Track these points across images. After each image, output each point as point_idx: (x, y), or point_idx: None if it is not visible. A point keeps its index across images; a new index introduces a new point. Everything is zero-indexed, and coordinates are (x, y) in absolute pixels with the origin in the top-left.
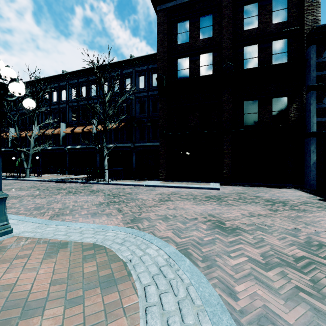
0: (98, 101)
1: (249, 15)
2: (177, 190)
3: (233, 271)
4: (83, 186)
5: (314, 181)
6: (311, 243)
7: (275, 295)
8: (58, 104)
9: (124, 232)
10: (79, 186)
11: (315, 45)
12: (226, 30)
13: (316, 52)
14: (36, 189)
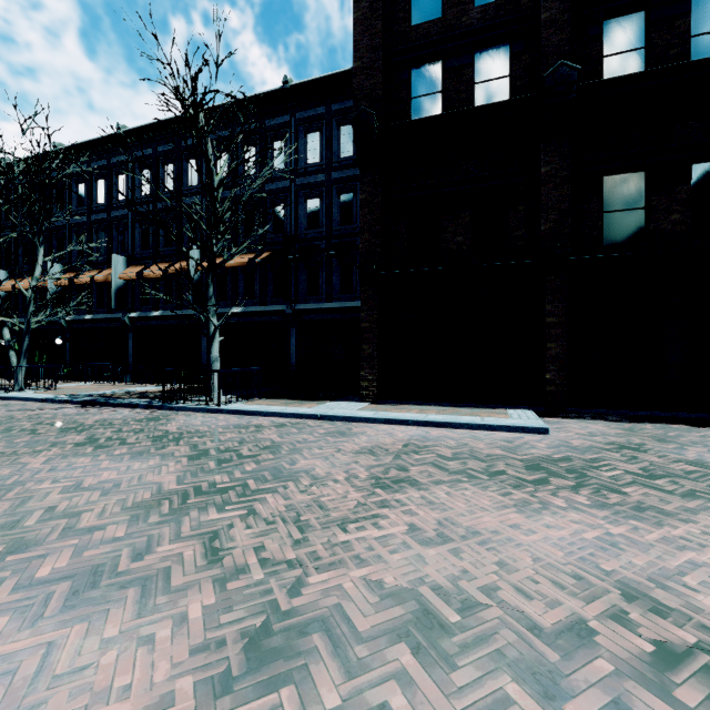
0: (203, 198)
1: None
2: (418, 433)
3: None
4: (146, 417)
5: None
6: None
7: None
8: (109, 209)
9: None
10: (134, 417)
11: None
12: None
13: None
14: (4, 428)
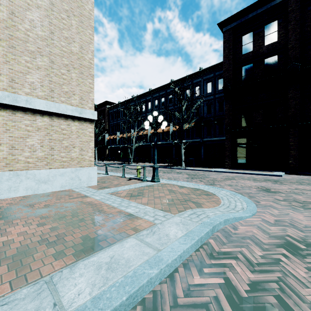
0: (173, 107)
1: None
2: (240, 175)
3: (262, 199)
4: (169, 170)
5: None
6: None
7: (278, 204)
8: (146, 112)
9: (207, 187)
10: (166, 169)
11: None
12: (293, 32)
13: None
14: None
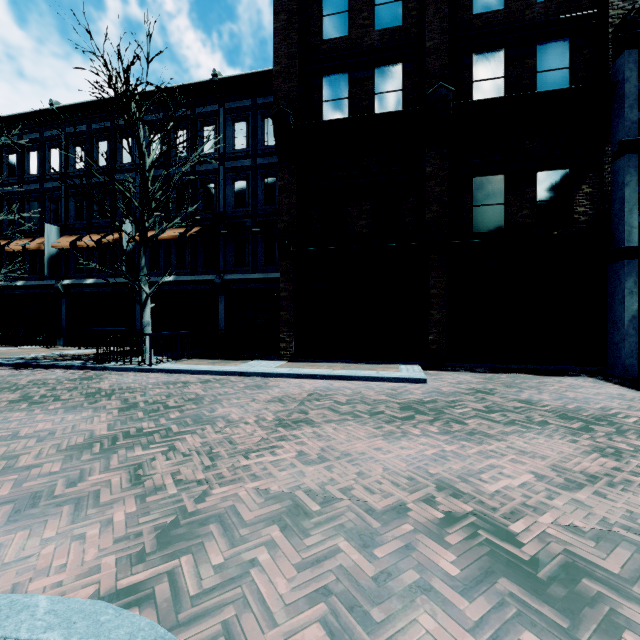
0: (137, 175)
1: None
2: (323, 385)
3: None
4: (79, 377)
5: (632, 359)
6: None
7: None
8: (42, 180)
9: None
10: (68, 377)
11: (635, 49)
12: (436, 10)
13: (637, 66)
14: None
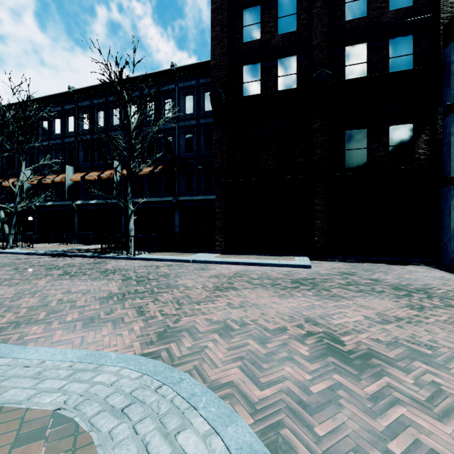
0: (122, 132)
1: None
2: (243, 268)
3: None
4: (93, 262)
5: None
6: None
7: None
8: (63, 137)
9: (135, 371)
10: (86, 262)
11: None
12: (319, 20)
13: None
14: (13, 268)
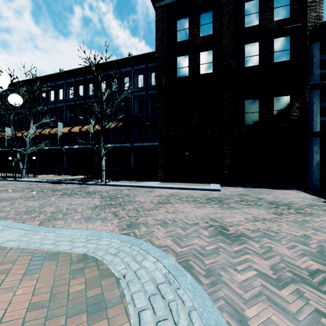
0: (95, 100)
1: (250, 11)
2: (176, 191)
3: (241, 289)
4: (79, 187)
5: (317, 182)
6: (325, 252)
7: (293, 322)
8: (56, 103)
9: (118, 240)
10: (75, 187)
11: (318, 42)
12: (227, 27)
13: (319, 50)
14: (31, 190)
